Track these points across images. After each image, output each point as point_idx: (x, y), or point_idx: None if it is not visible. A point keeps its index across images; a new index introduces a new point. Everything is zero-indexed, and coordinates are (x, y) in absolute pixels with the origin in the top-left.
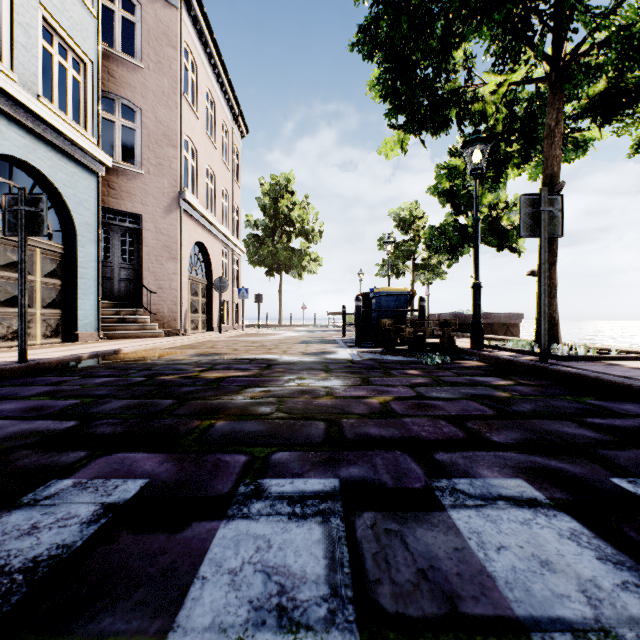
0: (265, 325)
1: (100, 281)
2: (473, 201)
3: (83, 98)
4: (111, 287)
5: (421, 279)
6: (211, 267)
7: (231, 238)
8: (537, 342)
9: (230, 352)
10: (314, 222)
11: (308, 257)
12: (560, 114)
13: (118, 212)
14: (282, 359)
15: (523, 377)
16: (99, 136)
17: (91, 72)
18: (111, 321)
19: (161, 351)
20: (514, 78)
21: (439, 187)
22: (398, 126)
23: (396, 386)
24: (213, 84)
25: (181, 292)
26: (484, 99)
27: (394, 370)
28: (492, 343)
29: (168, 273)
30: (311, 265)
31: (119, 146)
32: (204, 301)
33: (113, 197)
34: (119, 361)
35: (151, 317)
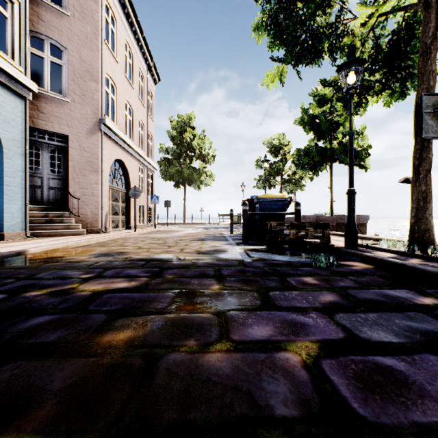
0: (173, 223)
1: (27, 188)
2: (332, 128)
3: (11, 32)
4: (41, 194)
5: (287, 190)
6: (129, 179)
7: (146, 158)
8: (413, 243)
9: (133, 251)
10: (209, 149)
11: (205, 174)
12: (435, 32)
13: (47, 132)
14: (177, 260)
15: (437, 289)
16: (26, 66)
17: (18, 11)
18: (40, 222)
19: (71, 250)
20: (383, 10)
21: (305, 118)
22: (278, 59)
23: (307, 311)
24: (131, 39)
25: (102, 198)
26: (353, 33)
27: (289, 277)
28: (364, 243)
29: (91, 183)
30: (207, 180)
31: (48, 78)
32: (123, 206)
33: (42, 119)
34: (15, 264)
35: (76, 218)
